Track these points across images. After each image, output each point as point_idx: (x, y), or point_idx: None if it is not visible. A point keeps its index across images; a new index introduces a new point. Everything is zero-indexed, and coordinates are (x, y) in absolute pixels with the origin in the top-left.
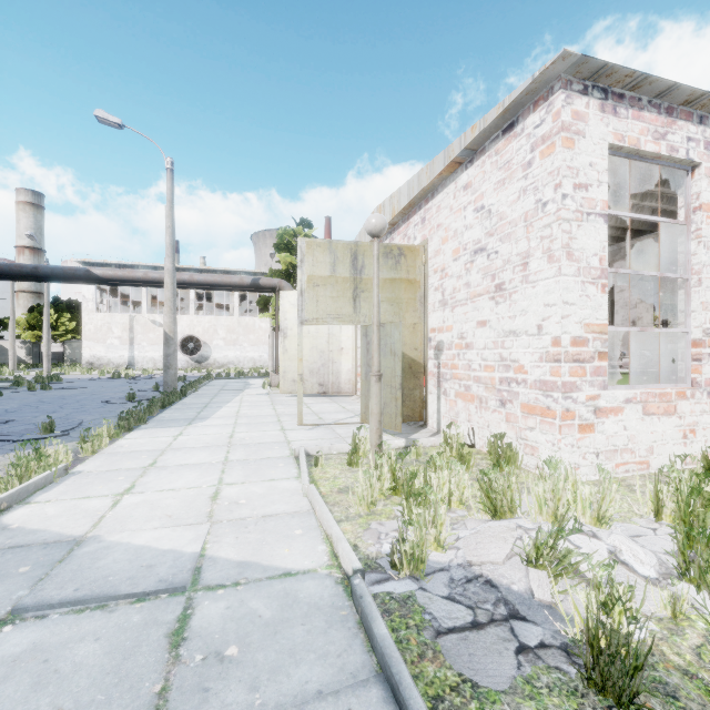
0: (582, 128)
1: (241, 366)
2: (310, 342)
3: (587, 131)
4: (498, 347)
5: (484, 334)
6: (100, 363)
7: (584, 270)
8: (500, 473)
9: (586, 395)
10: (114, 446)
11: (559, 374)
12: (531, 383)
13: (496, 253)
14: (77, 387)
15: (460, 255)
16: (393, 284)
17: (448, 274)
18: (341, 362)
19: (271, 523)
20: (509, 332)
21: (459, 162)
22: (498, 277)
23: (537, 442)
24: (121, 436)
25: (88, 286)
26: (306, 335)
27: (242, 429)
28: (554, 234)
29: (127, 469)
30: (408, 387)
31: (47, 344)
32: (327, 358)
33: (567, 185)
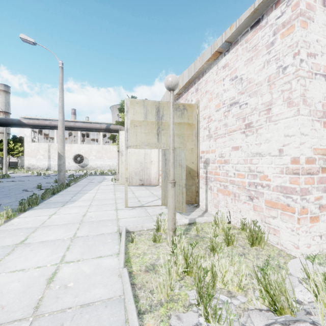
0: (312, 15)
1: (103, 169)
2: (135, 158)
3: (315, 18)
4: (247, 163)
5: (237, 154)
6: (33, 167)
7: (313, 111)
8: (254, 247)
9: (314, 197)
10: (8, 224)
11: (298, 183)
12: (274, 187)
13: (246, 104)
14: (15, 181)
15: (221, 108)
16: (180, 126)
17: (212, 119)
18: (151, 168)
19: (85, 316)
20: (256, 153)
21: (220, 52)
22: (247, 119)
23: (278, 226)
24: (16, 216)
25: (27, 130)
26: (133, 154)
27: (92, 209)
28: (293, 87)
29: (2, 247)
30: (188, 184)
31: (5, 158)
32: (144, 166)
33: (303, 53)
